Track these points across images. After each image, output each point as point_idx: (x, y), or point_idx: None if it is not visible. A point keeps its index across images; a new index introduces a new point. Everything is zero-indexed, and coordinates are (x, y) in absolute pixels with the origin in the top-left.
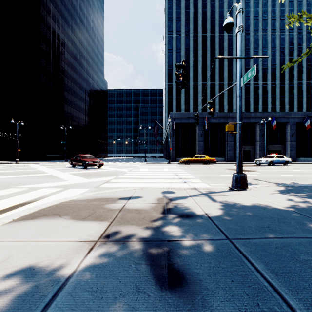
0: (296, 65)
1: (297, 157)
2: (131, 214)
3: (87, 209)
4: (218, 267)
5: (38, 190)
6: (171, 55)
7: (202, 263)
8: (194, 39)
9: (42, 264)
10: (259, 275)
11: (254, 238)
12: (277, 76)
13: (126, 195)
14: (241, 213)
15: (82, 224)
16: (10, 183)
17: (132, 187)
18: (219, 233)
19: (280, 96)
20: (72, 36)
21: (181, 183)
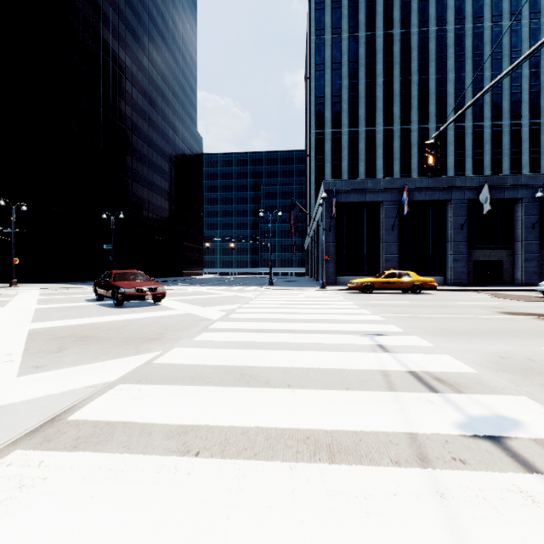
0: None
1: None
2: None
3: None
4: None
5: None
6: (322, 76)
7: None
8: (367, 41)
9: None
10: None
11: None
12: (543, 109)
13: None
14: None
15: None
16: None
17: None
18: None
19: None
20: (134, 47)
21: (499, 470)
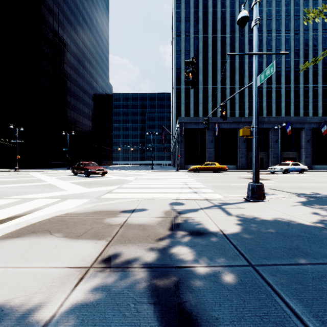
0: (311, 68)
1: (313, 164)
2: (134, 231)
3: (83, 224)
4: (243, 308)
5: (32, 202)
6: (180, 57)
7: (221, 302)
8: (203, 40)
9: (14, 303)
10: (299, 323)
11: (282, 264)
12: (291, 79)
13: (130, 207)
14: (261, 229)
15: (75, 243)
16: (4, 193)
17: (136, 198)
18: (238, 257)
19: (294, 100)
20: (75, 37)
21: (191, 193)
